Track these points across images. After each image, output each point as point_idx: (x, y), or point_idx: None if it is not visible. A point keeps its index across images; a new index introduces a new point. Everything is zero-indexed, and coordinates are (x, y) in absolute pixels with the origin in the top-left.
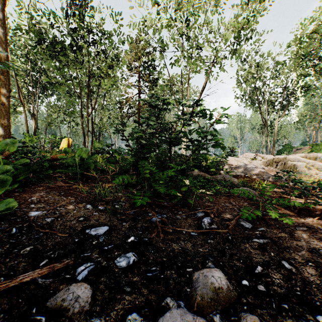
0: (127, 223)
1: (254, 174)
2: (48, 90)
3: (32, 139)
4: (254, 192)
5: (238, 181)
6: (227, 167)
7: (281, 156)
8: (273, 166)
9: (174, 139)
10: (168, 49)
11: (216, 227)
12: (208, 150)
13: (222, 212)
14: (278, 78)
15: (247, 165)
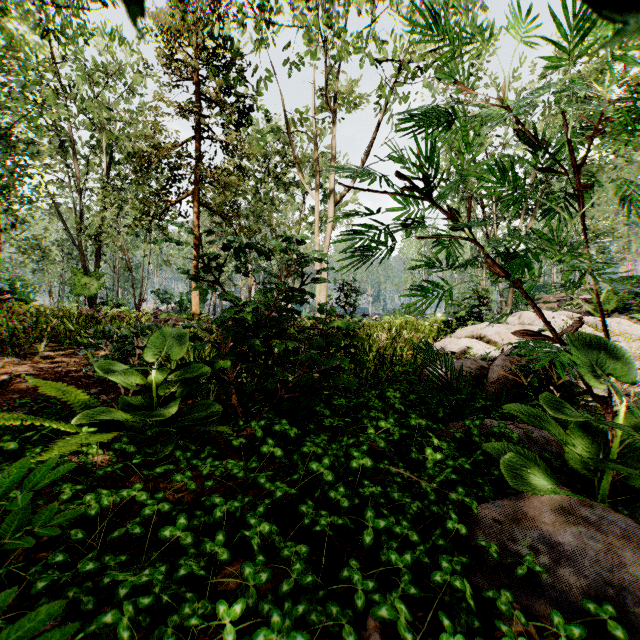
0: None
1: None
2: None
3: None
4: None
5: None
6: (605, 393)
7: None
8: None
9: None
10: (279, 9)
11: None
12: None
13: None
14: None
15: None
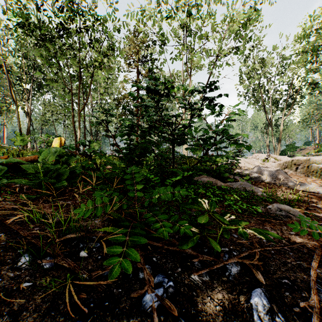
0: (86, 320)
1: (275, 180)
2: (43, 88)
3: (24, 139)
4: (295, 211)
5: (263, 191)
6: (240, 170)
7: (302, 158)
8: (292, 169)
9: (178, 136)
10: (168, 42)
11: (283, 318)
12: (226, 151)
13: (268, 259)
14: (284, 74)
15: (264, 169)
